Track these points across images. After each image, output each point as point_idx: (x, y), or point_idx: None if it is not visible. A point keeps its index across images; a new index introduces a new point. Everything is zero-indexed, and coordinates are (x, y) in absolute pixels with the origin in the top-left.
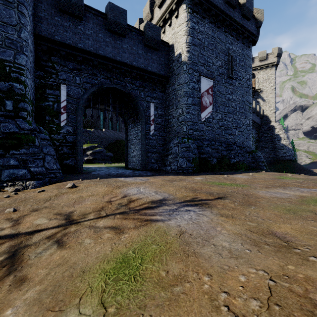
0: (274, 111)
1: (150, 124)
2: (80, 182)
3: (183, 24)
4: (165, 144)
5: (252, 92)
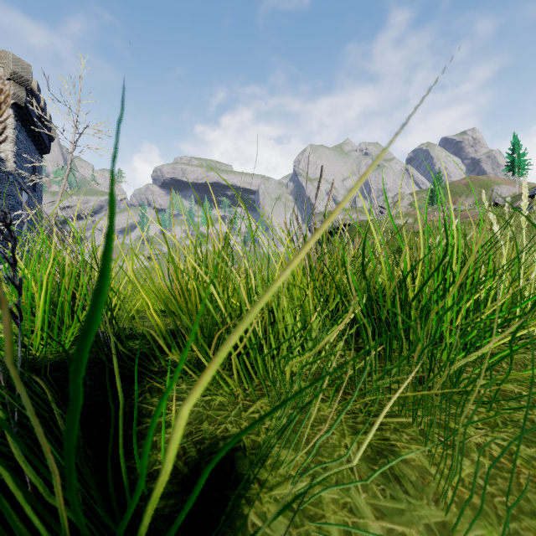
0: None
1: None
2: None
3: (9, 128)
4: None
5: None
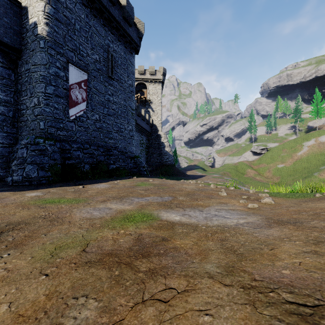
0: (161, 122)
1: None
2: None
3: None
4: (16, 144)
5: (144, 101)
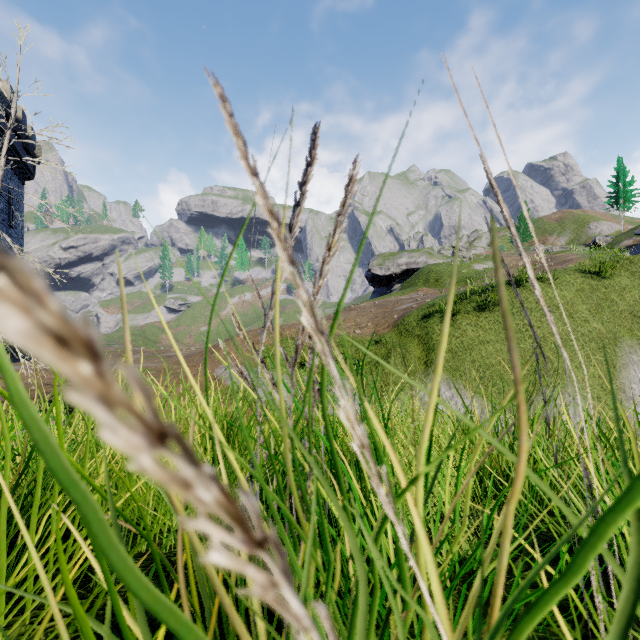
0: None
1: None
2: None
3: None
4: None
5: None
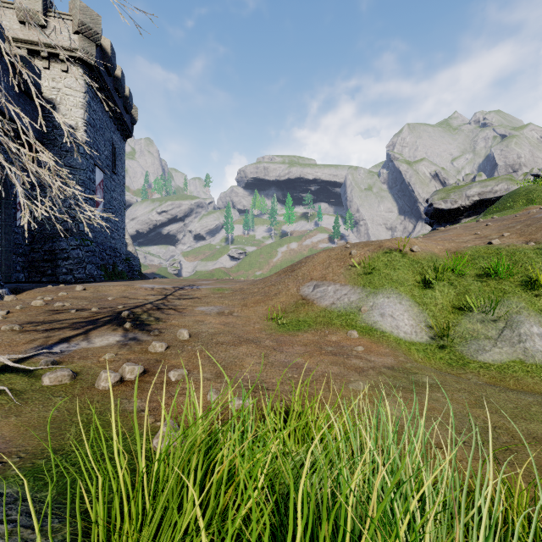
0: None
1: (17, 208)
2: (66, 287)
3: (79, 92)
4: (33, 242)
5: None
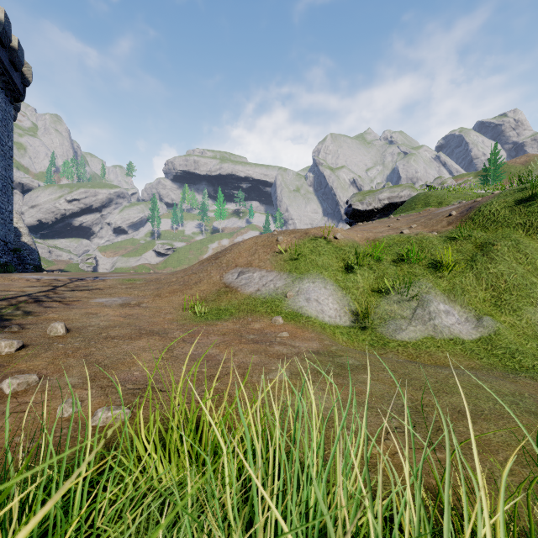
0: None
1: None
2: None
3: None
4: None
5: None
